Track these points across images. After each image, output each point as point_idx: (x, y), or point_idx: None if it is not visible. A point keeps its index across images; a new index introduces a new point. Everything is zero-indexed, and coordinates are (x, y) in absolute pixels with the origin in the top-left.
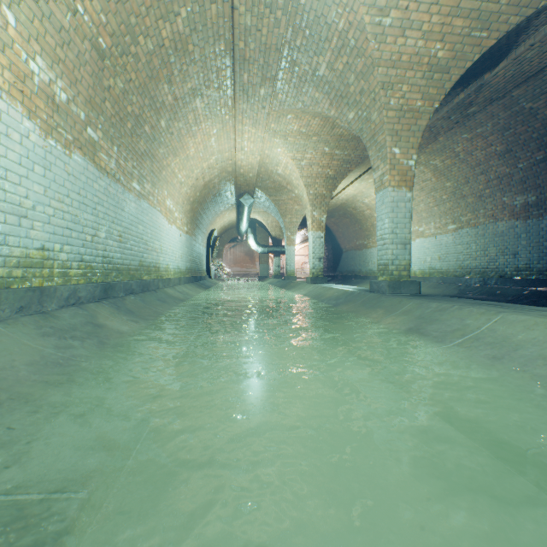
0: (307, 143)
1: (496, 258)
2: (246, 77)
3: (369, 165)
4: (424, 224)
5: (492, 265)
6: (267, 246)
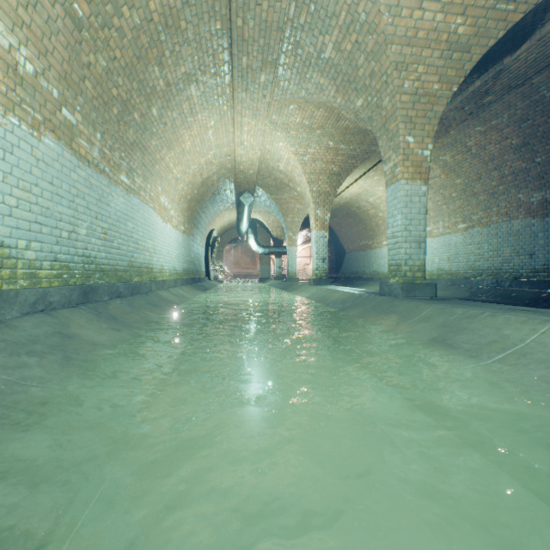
0: (310, 136)
1: (510, 259)
2: (245, 61)
3: (375, 161)
4: (432, 223)
5: (506, 266)
6: (268, 247)
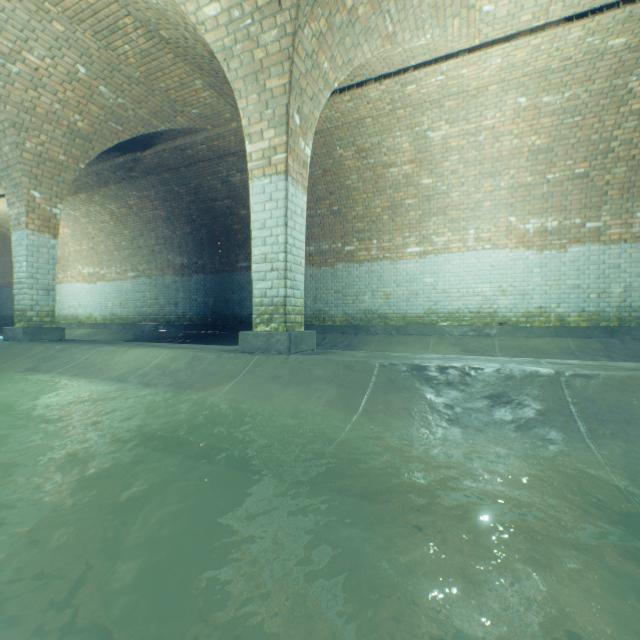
0: None
1: (165, 307)
2: None
3: None
4: (106, 267)
5: (163, 312)
6: None
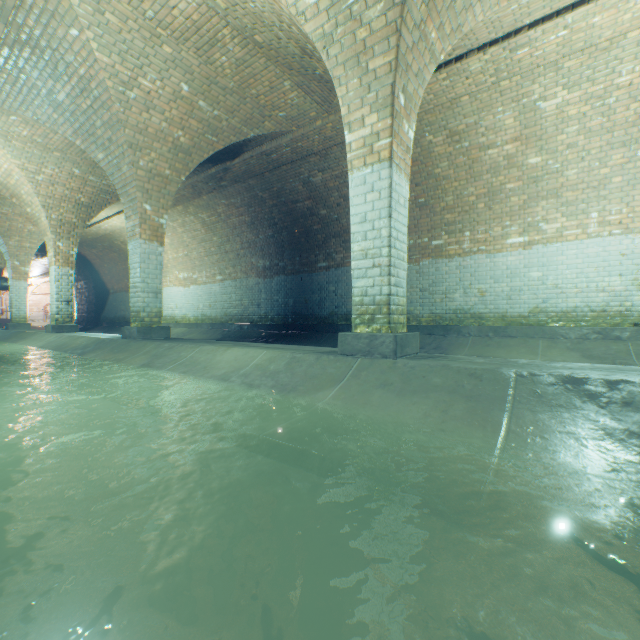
0: (46, 155)
1: (249, 307)
2: None
3: None
4: (198, 272)
5: (247, 313)
6: None
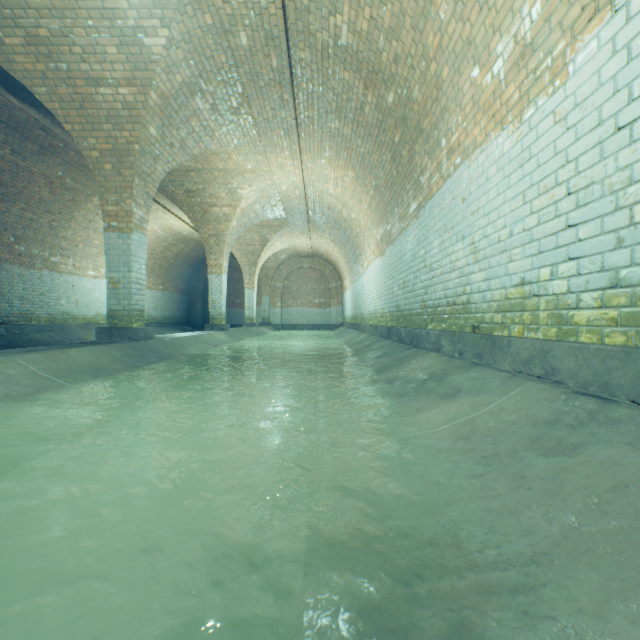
0: None
1: None
2: (274, 62)
3: None
4: None
5: None
6: None
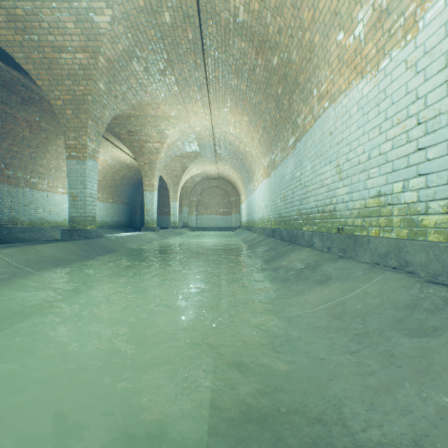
0: None
1: None
2: (190, 35)
3: None
4: None
5: None
6: None
